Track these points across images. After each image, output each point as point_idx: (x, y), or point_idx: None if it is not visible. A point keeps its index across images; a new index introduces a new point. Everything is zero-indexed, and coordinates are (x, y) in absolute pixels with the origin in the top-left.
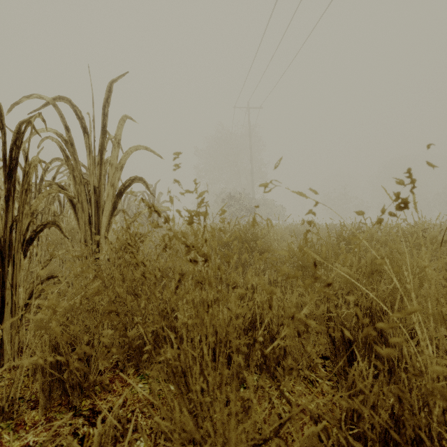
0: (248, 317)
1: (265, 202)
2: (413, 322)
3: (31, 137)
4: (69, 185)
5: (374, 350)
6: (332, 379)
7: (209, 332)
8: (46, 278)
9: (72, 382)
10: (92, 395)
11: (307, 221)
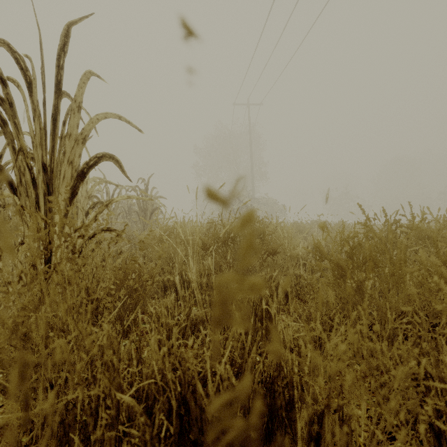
0: None
1: (265, 200)
2: None
3: None
4: None
5: None
6: None
7: None
8: None
9: None
10: None
11: None
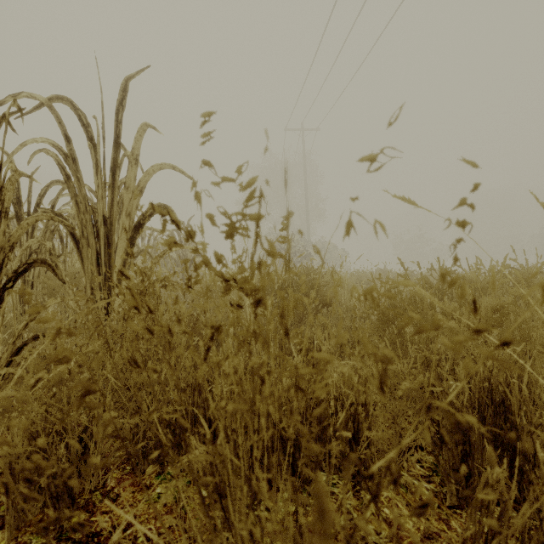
0: (322, 397)
1: (323, 245)
2: (540, 398)
3: (18, 150)
4: (74, 217)
5: (517, 447)
6: (433, 480)
7: (264, 427)
8: (32, 337)
9: (55, 490)
10: (89, 506)
11: (457, 221)
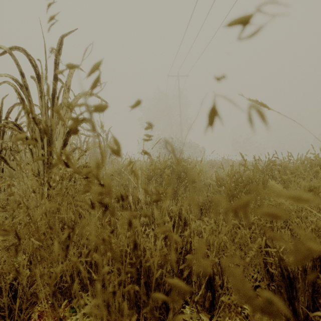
0: (185, 276)
1: (190, 144)
2: None
3: None
4: None
5: None
6: None
7: None
8: None
9: None
10: None
11: None
